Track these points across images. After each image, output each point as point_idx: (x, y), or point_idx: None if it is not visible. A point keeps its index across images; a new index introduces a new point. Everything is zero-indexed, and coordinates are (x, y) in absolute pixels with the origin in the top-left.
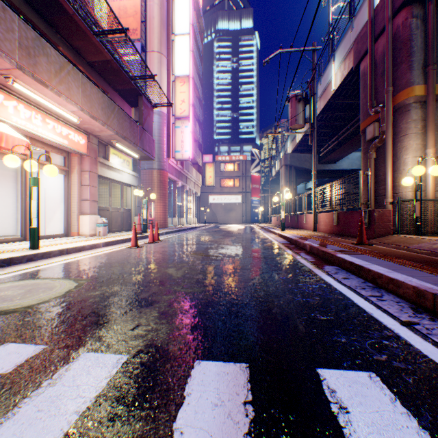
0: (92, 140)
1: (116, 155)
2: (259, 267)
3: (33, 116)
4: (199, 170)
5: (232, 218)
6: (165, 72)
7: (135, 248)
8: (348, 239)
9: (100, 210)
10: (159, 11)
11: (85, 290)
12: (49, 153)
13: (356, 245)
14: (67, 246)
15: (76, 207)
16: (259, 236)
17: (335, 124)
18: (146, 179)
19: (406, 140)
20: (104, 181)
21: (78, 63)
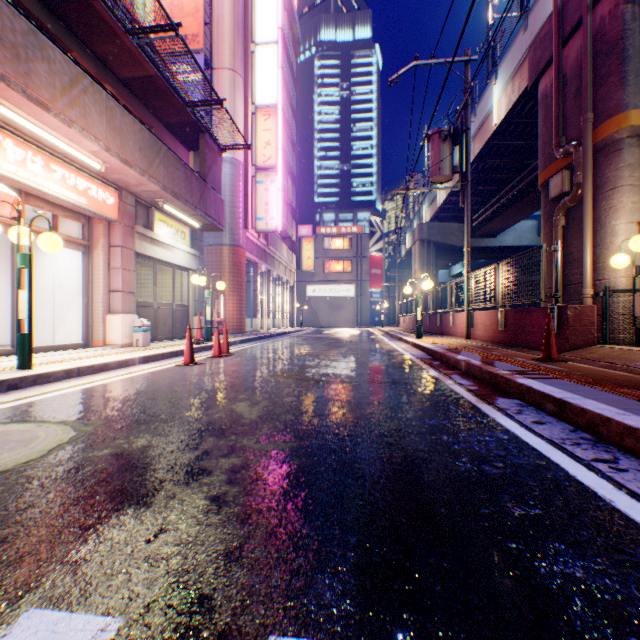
0: (125, 199)
1: (165, 222)
2: (388, 401)
3: (29, 158)
4: (292, 247)
5: (341, 319)
6: (240, 100)
7: (189, 365)
8: (523, 351)
9: (140, 307)
10: (231, 7)
11: (85, 446)
12: (58, 218)
13: (540, 362)
14: (79, 364)
15: (102, 302)
16: (383, 346)
17: (496, 178)
18: (212, 260)
19: (616, 196)
20: (147, 262)
21: (104, 80)
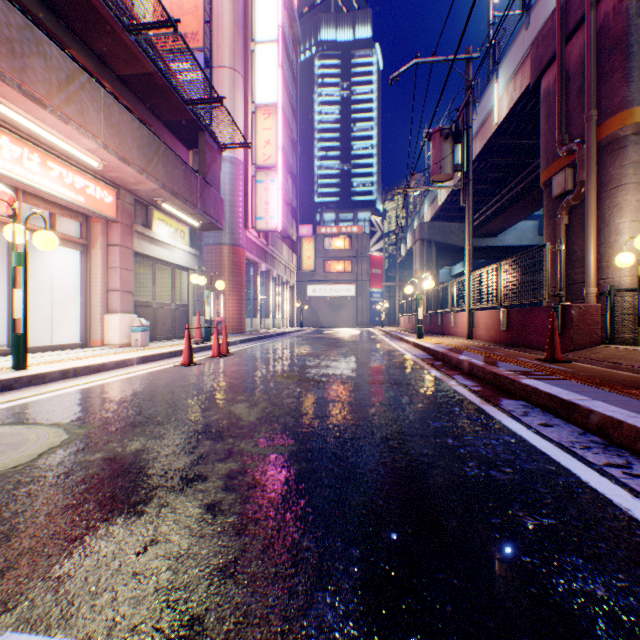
0: (124, 197)
1: (164, 221)
2: (390, 402)
3: (25, 155)
4: (292, 247)
5: (341, 319)
6: (240, 99)
7: (188, 366)
8: (526, 351)
9: (139, 306)
10: (231, 6)
11: (76, 450)
12: (55, 217)
13: (544, 362)
14: (76, 364)
15: (100, 302)
16: (384, 346)
17: (498, 177)
18: (211, 260)
19: (621, 194)
20: (147, 262)
21: (102, 78)
